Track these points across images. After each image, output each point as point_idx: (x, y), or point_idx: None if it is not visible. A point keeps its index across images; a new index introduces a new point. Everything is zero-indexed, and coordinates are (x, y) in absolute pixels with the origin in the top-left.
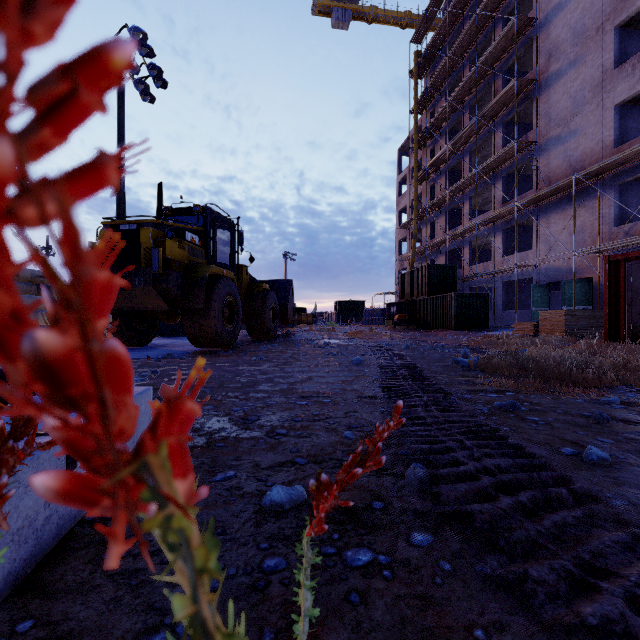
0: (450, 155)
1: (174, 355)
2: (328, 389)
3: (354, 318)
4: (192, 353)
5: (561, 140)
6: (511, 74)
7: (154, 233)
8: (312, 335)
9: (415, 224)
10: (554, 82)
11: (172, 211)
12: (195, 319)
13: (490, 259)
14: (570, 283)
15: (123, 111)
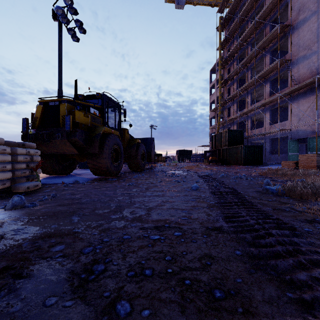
0: (239, 71)
1: (80, 181)
2: (178, 216)
3: (186, 159)
4: (92, 179)
5: (306, 57)
6: (275, 24)
7: (68, 107)
8: (165, 168)
9: (220, 109)
10: (302, 25)
11: (84, 97)
12: (94, 159)
13: (261, 127)
14: (313, 138)
15: (61, 45)
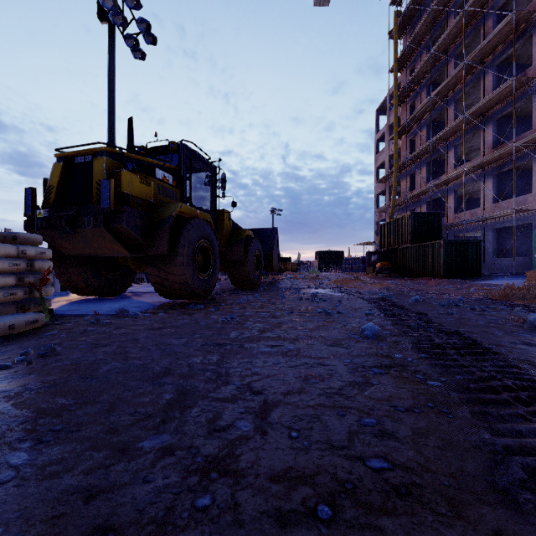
0: (432, 106)
1: (131, 310)
2: (354, 452)
3: (334, 266)
4: (158, 306)
5: None
6: (503, 14)
7: (109, 164)
8: (297, 283)
9: (395, 176)
10: None
11: (147, 151)
12: (160, 267)
13: (473, 208)
14: None
15: (113, 65)
